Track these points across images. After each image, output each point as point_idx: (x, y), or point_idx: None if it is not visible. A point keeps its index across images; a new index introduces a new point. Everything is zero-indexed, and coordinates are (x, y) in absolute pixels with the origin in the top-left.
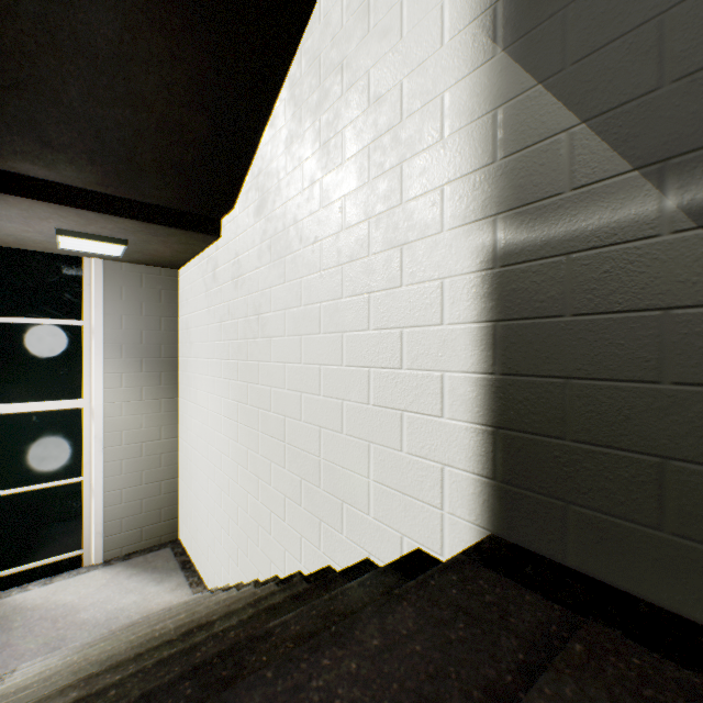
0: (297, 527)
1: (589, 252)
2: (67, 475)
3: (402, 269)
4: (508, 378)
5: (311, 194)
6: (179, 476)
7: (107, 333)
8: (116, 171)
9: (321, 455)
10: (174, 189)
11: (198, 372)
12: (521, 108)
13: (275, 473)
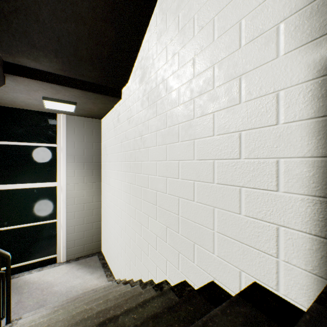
0: (164, 254)
1: None
2: (50, 218)
3: (240, 92)
4: None
5: (173, 61)
6: (101, 220)
7: (68, 150)
8: (69, 61)
9: (179, 214)
10: (97, 71)
11: (110, 169)
12: None
13: (150, 223)
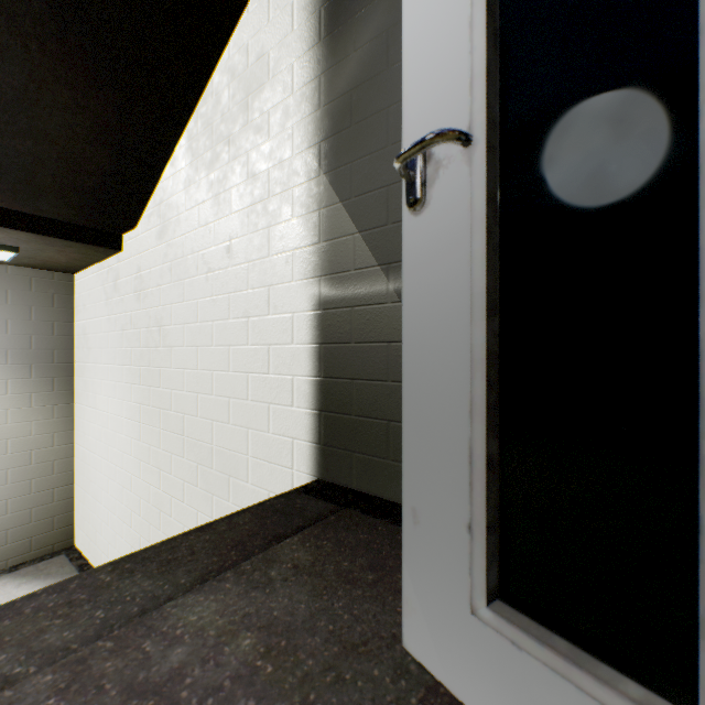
0: (194, 505)
1: (361, 307)
2: None
3: (269, 303)
4: (326, 380)
5: (206, 233)
6: (75, 482)
7: None
8: (14, 190)
9: (213, 442)
10: (74, 208)
11: (97, 378)
12: (332, 213)
13: (175, 464)
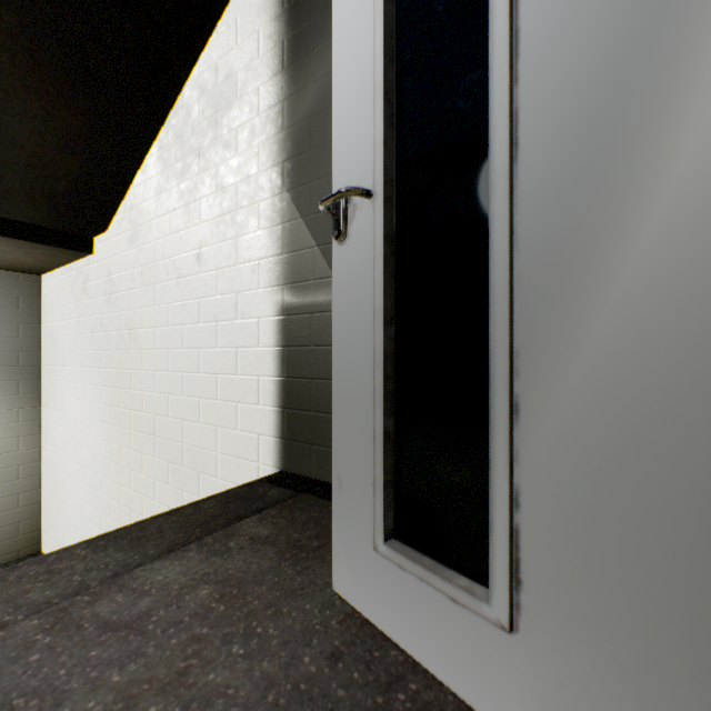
0: (165, 502)
1: (320, 314)
2: None
3: (237, 308)
4: (289, 379)
5: (177, 240)
6: (42, 487)
7: None
8: None
9: (184, 441)
10: (43, 212)
11: (66, 380)
12: (294, 228)
13: (147, 463)
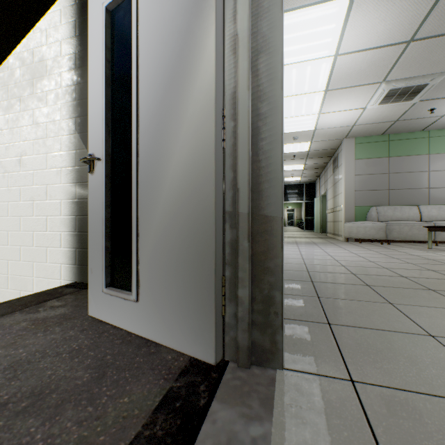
0: None
1: None
2: None
3: (47, 194)
4: (79, 233)
5: (3, 149)
6: None
7: None
8: None
9: (9, 273)
10: None
11: None
12: (82, 153)
13: None
